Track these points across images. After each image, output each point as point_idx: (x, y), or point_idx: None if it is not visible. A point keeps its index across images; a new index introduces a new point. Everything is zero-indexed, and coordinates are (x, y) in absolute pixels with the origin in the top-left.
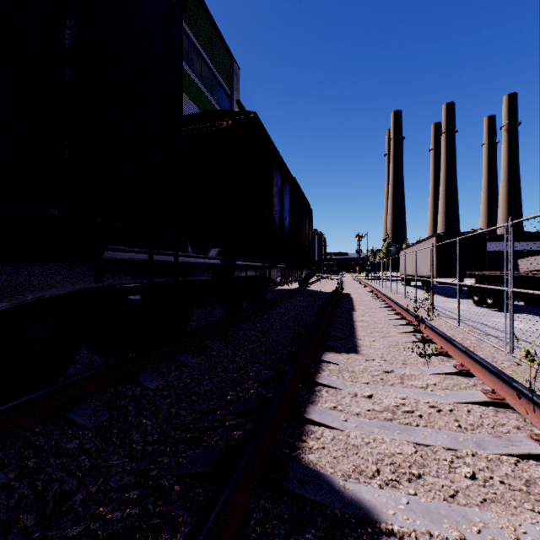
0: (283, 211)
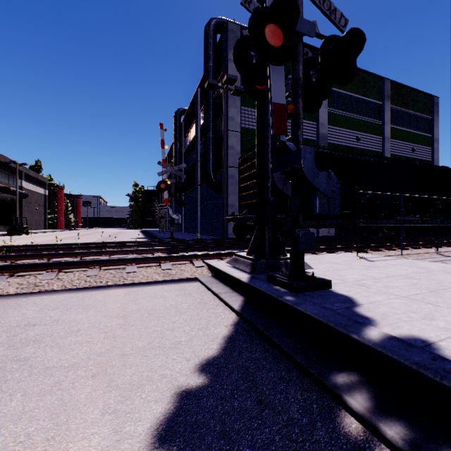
0: None
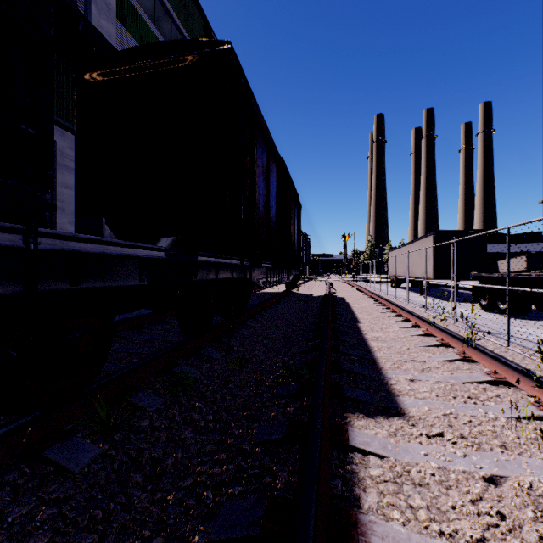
0: (268, 196)
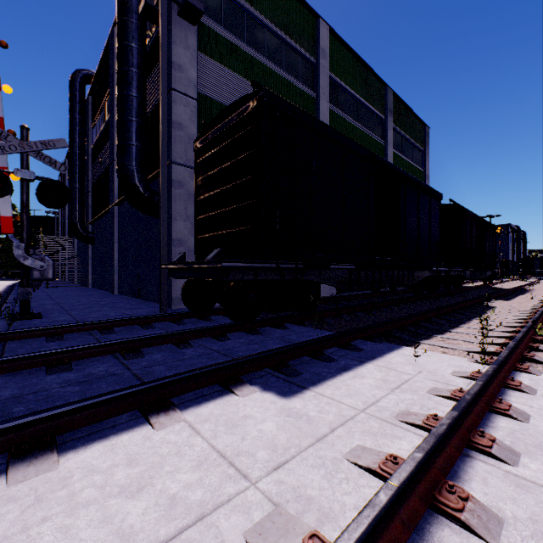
0: (471, 240)
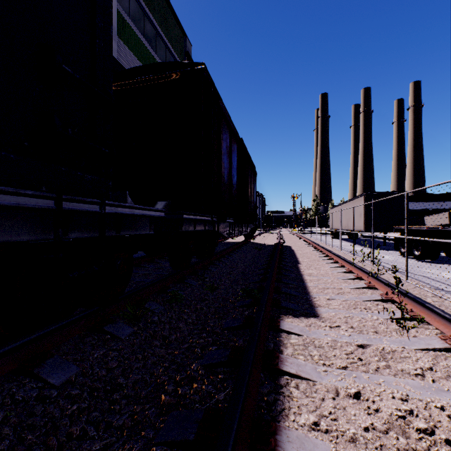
0: (231, 168)
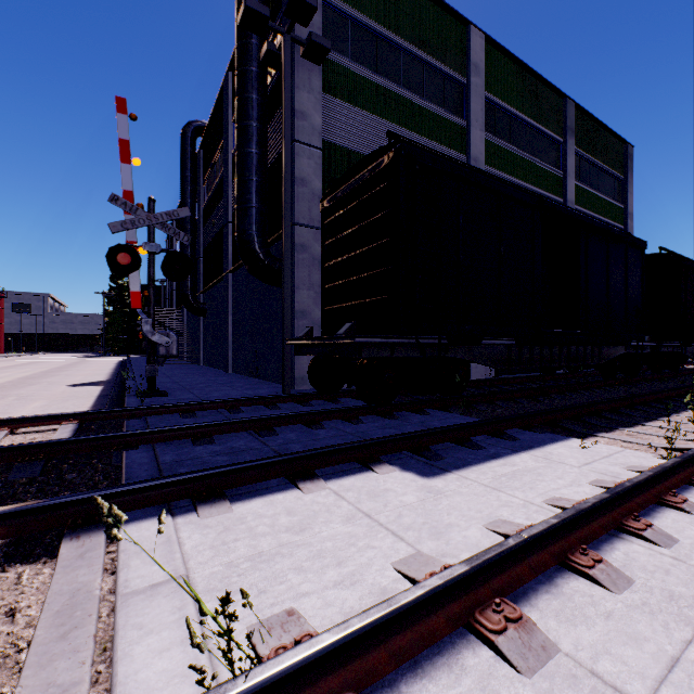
0: None
